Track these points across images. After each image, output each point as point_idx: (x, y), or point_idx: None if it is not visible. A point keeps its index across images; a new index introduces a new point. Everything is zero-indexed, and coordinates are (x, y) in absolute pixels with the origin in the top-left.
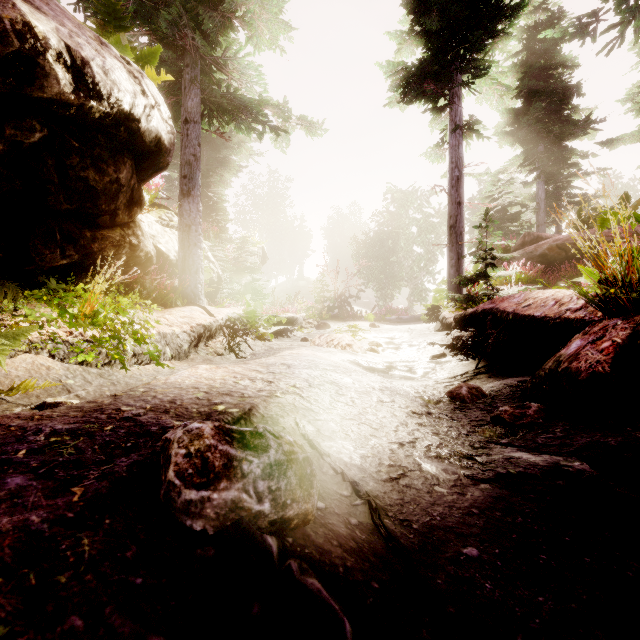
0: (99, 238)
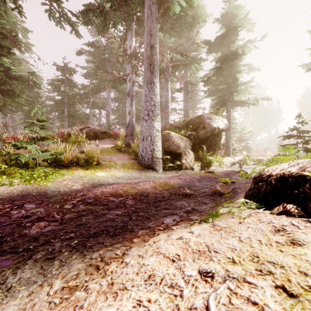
0: (216, 147)
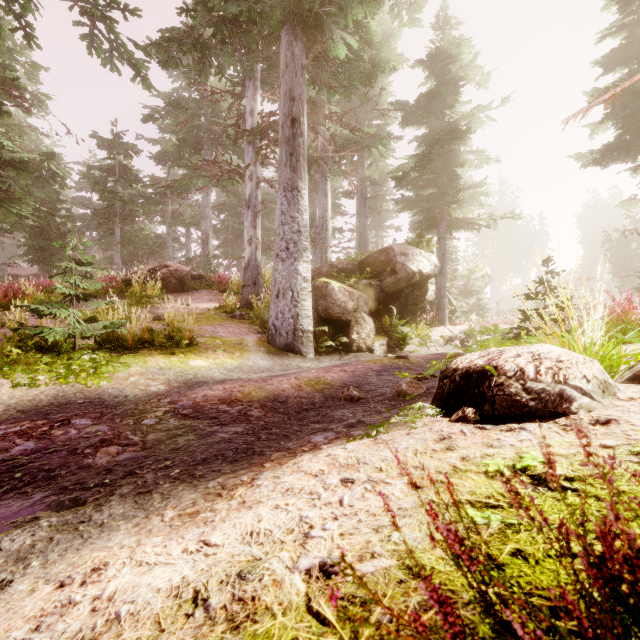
0: (416, 308)
